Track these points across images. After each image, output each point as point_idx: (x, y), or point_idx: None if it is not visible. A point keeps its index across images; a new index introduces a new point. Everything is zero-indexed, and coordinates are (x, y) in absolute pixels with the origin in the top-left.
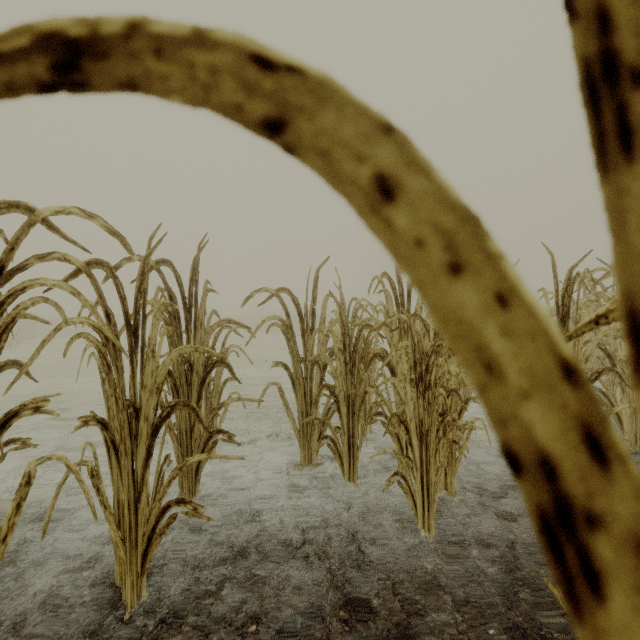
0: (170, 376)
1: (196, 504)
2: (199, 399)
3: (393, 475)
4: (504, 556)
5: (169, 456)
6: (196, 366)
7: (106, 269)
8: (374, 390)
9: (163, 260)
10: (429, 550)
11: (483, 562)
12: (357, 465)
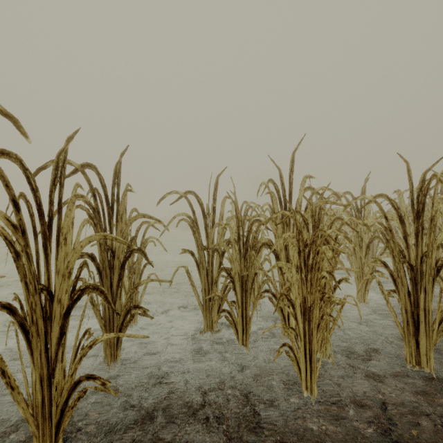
0: (94, 261)
1: (104, 380)
2: (119, 280)
3: (282, 346)
4: (378, 416)
5: (89, 330)
6: (117, 253)
7: (14, 160)
8: (263, 272)
9: (88, 164)
10: (312, 410)
11: (360, 422)
12: (249, 333)
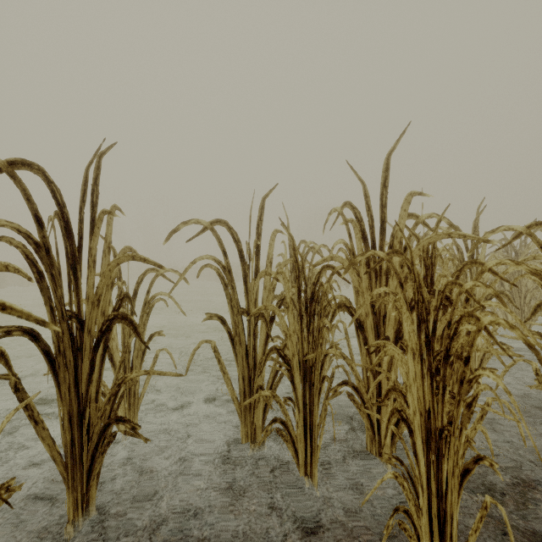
0: (36, 340)
1: None
2: (92, 371)
3: (392, 514)
4: None
5: (9, 483)
6: (88, 323)
7: None
8: (338, 352)
9: (24, 161)
10: None
11: None
12: (317, 457)
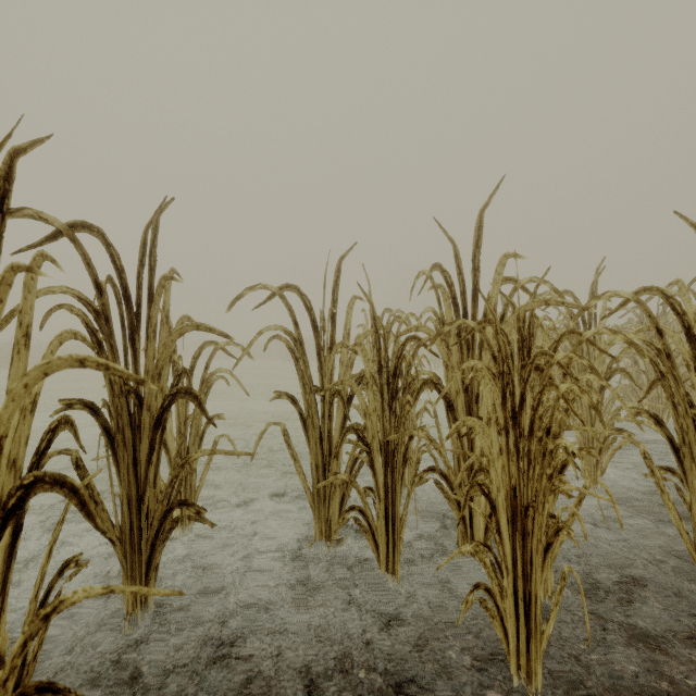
0: (96, 415)
1: (78, 695)
2: (152, 451)
3: (472, 590)
4: None
5: (78, 557)
6: (147, 399)
7: None
8: (424, 434)
9: (84, 224)
10: None
11: None
12: (400, 550)
